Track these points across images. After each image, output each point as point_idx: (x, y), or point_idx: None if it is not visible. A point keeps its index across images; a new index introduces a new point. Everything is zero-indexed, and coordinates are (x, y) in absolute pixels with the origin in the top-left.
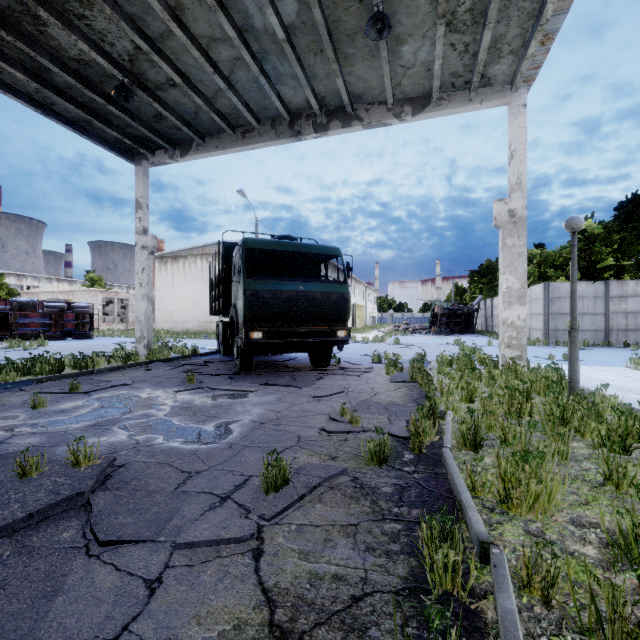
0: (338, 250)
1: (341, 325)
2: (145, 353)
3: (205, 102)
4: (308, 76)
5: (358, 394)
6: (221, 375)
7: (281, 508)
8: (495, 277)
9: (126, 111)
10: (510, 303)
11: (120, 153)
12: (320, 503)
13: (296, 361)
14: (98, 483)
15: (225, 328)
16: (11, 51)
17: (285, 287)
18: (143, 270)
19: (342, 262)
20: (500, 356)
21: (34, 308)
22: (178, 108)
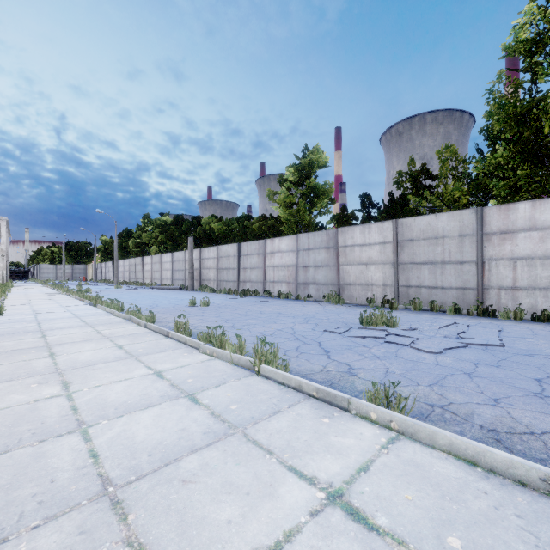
0: None
1: None
2: None
3: None
4: None
5: None
6: None
7: None
8: None
9: None
10: None
11: None
12: None
13: None
14: None
15: None
16: None
17: None
18: None
19: None
20: None
21: None
22: None
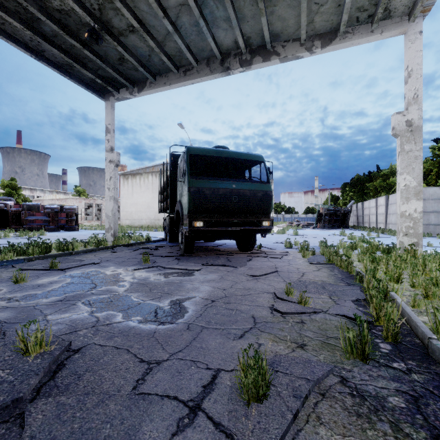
0: (262, 157)
1: (265, 217)
2: (112, 240)
3: (156, 45)
4: (238, 18)
5: (288, 274)
6: (169, 256)
7: (276, 438)
8: (363, 187)
9: (97, 55)
10: (408, 198)
11: (94, 91)
12: (322, 425)
13: (225, 246)
14: (47, 376)
15: (171, 221)
16: (9, 4)
17: (221, 185)
18: (110, 178)
19: (265, 166)
20: (398, 243)
21: (38, 209)
22: (136, 52)
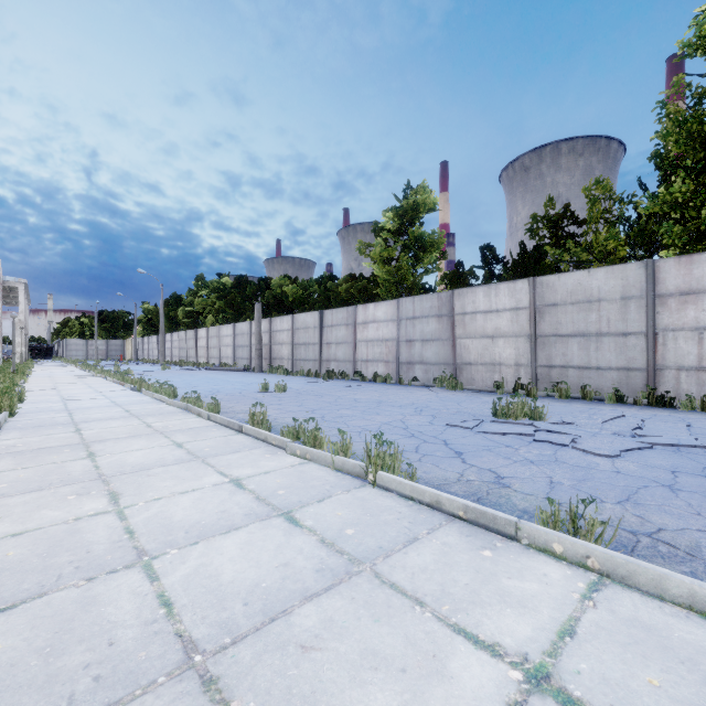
0: None
1: None
2: None
3: None
4: None
5: None
6: None
7: None
8: None
9: None
10: None
11: None
12: None
13: None
14: None
15: None
16: None
17: None
18: None
19: None
20: None
21: None
22: None
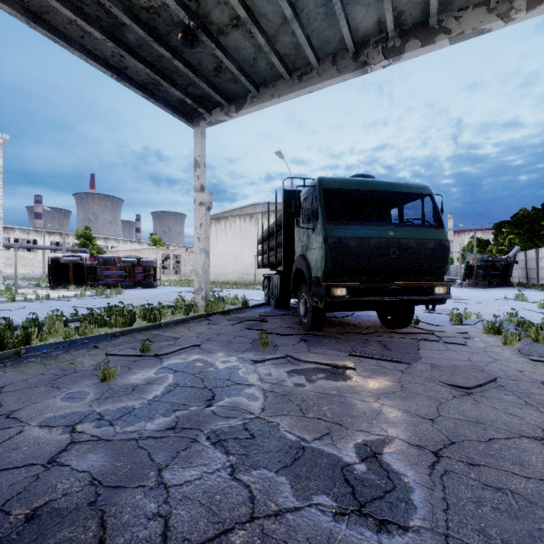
0: (427, 188)
1: (436, 280)
2: (202, 304)
3: (266, 41)
4: None
5: (516, 384)
6: (289, 335)
7: None
8: (534, 227)
9: (189, 66)
10: None
11: (181, 116)
12: None
13: (356, 318)
14: None
15: (282, 281)
16: (90, 8)
17: (372, 233)
18: (201, 225)
19: (434, 202)
20: None
21: (114, 263)
22: (237, 55)
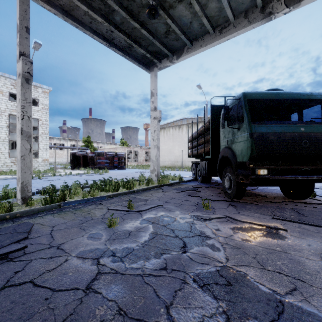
0: None
1: None
2: (155, 179)
3: (200, 8)
4: None
5: None
6: (219, 201)
7: None
8: None
9: (150, 32)
10: None
11: (143, 65)
12: None
13: (261, 190)
14: None
15: (209, 165)
16: (95, 3)
17: (287, 129)
18: (154, 131)
19: None
20: None
21: (103, 155)
22: (180, 21)
